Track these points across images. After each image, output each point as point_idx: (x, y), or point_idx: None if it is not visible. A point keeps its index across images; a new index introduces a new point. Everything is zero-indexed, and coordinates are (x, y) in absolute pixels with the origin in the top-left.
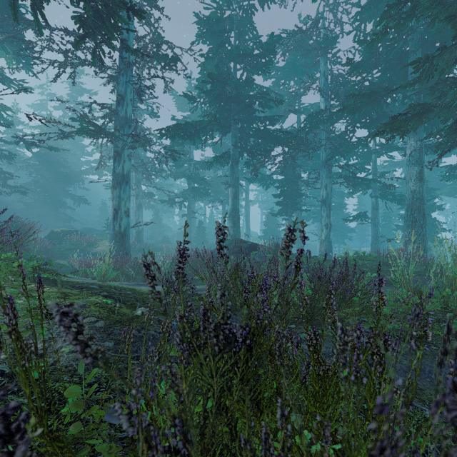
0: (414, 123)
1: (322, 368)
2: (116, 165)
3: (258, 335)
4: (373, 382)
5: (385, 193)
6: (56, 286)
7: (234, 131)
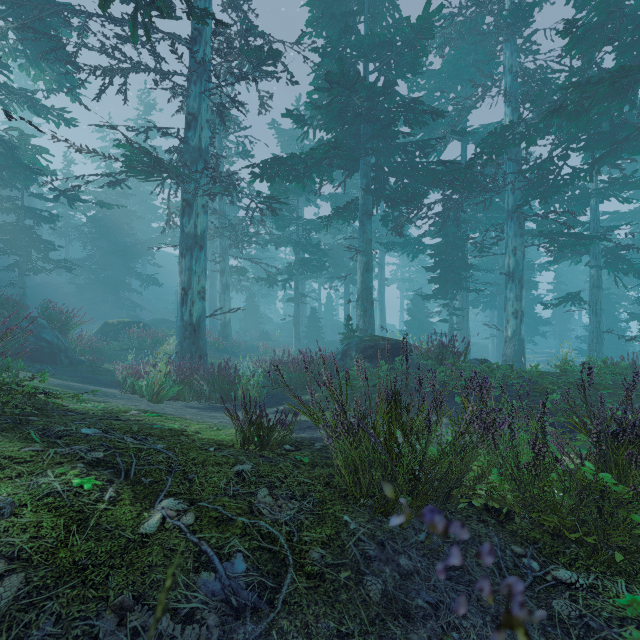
0: None
1: None
2: (185, 221)
3: None
4: None
5: (613, 260)
6: (6, 433)
7: (365, 167)
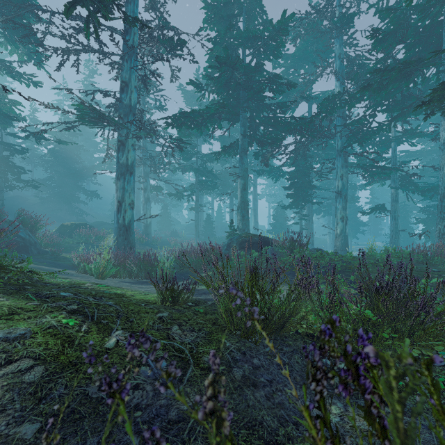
0: None
1: None
2: (120, 155)
3: None
4: None
5: (406, 183)
6: (13, 295)
7: (243, 119)
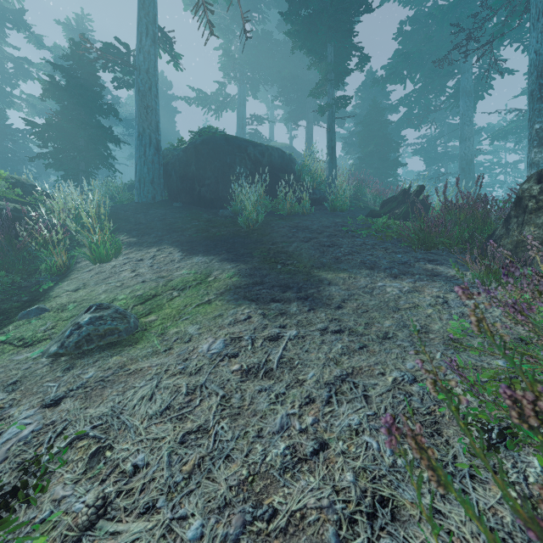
0: None
1: None
2: None
3: None
4: None
5: None
6: None
7: None
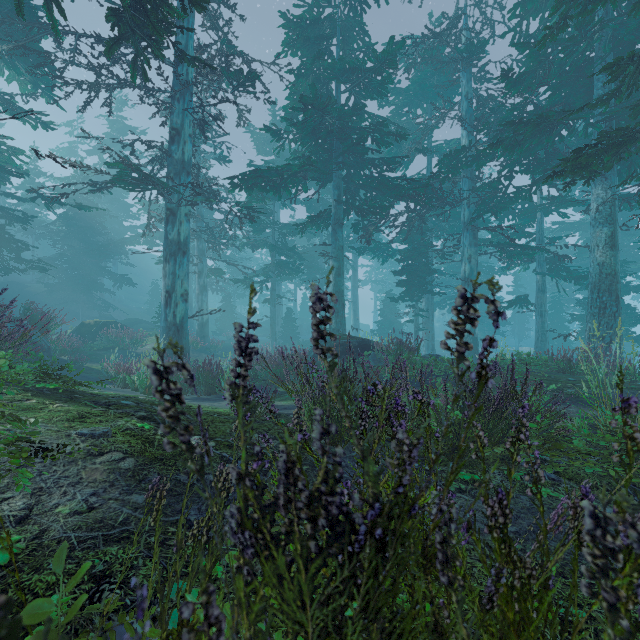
0: (609, 158)
1: (518, 573)
2: (169, 228)
3: (400, 518)
4: (626, 607)
5: (555, 267)
6: (70, 402)
7: (337, 179)
